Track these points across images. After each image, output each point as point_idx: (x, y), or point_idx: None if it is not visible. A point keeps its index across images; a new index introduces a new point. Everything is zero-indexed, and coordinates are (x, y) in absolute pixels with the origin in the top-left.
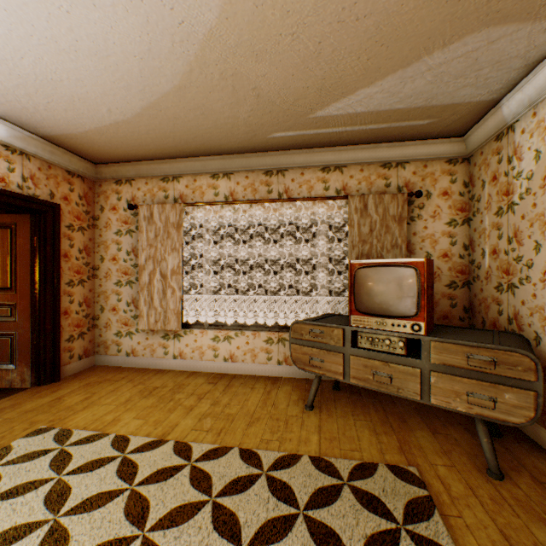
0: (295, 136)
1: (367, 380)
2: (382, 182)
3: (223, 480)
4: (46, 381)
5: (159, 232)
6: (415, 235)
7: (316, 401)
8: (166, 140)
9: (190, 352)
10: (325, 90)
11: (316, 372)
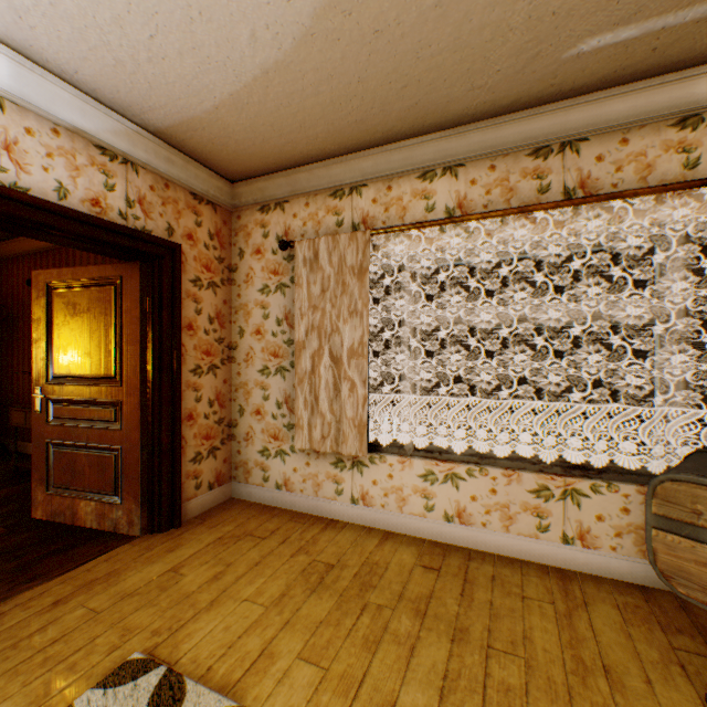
0: (635, 38)
1: None
2: None
3: None
4: (161, 527)
5: (327, 284)
6: None
7: None
8: (347, 105)
9: (380, 496)
10: None
11: None
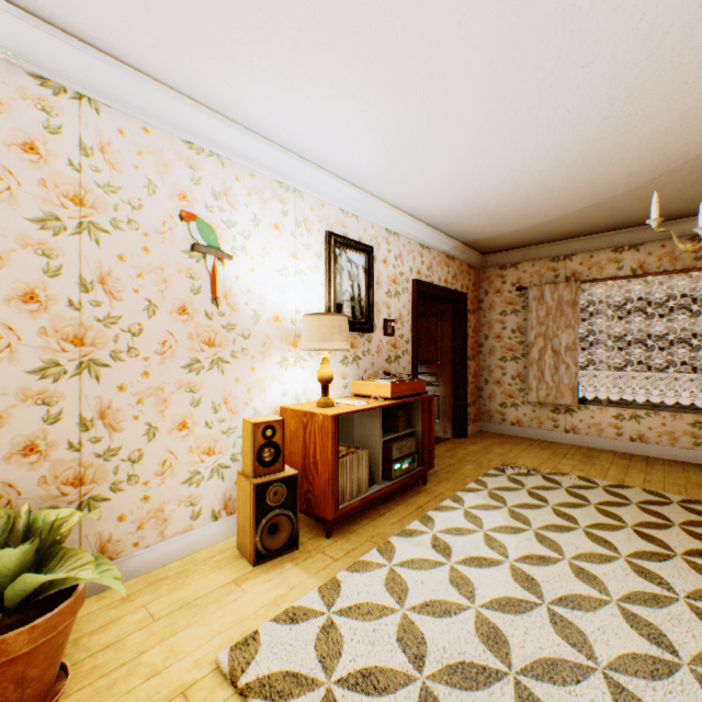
0: None
1: None
2: None
3: None
4: (459, 436)
5: (549, 311)
6: None
7: None
8: (575, 226)
9: (584, 428)
10: None
11: None
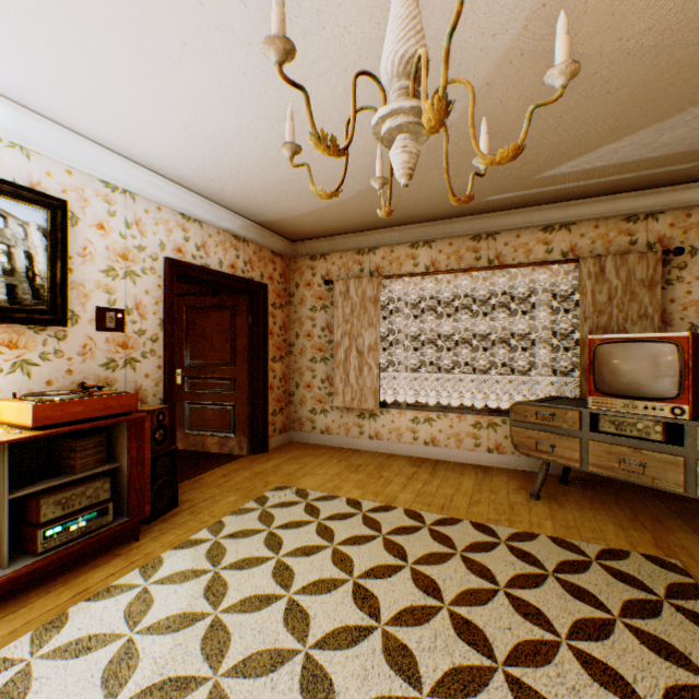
0: (513, 197)
1: (610, 468)
2: (624, 240)
3: (463, 542)
4: (258, 451)
5: (354, 307)
6: (673, 302)
7: (541, 492)
8: (370, 215)
9: (387, 433)
10: (558, 153)
11: (544, 458)
